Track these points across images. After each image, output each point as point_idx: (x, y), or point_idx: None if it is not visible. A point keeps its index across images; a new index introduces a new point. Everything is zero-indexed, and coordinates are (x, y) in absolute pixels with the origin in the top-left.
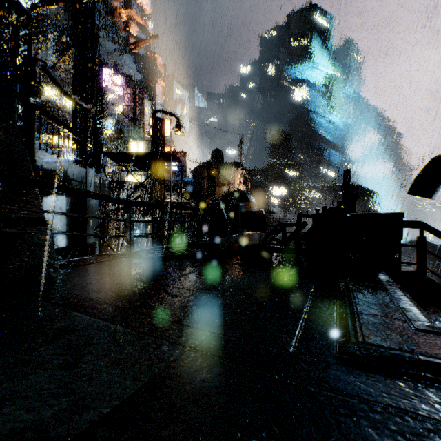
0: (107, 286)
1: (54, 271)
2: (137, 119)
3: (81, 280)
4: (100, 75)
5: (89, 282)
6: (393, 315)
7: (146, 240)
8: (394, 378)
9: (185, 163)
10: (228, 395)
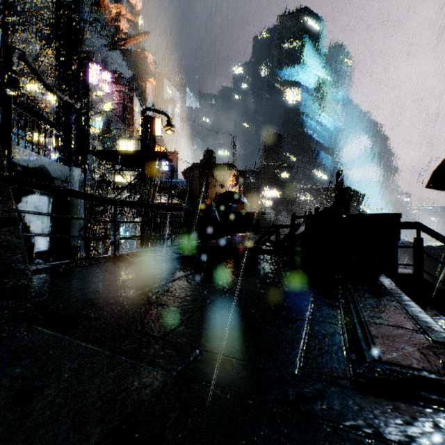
0: (84, 295)
1: (24, 278)
2: (126, 117)
3: (55, 287)
4: (86, 69)
5: (64, 290)
6: (405, 325)
7: (136, 242)
8: (423, 408)
9: (176, 164)
10: (222, 444)
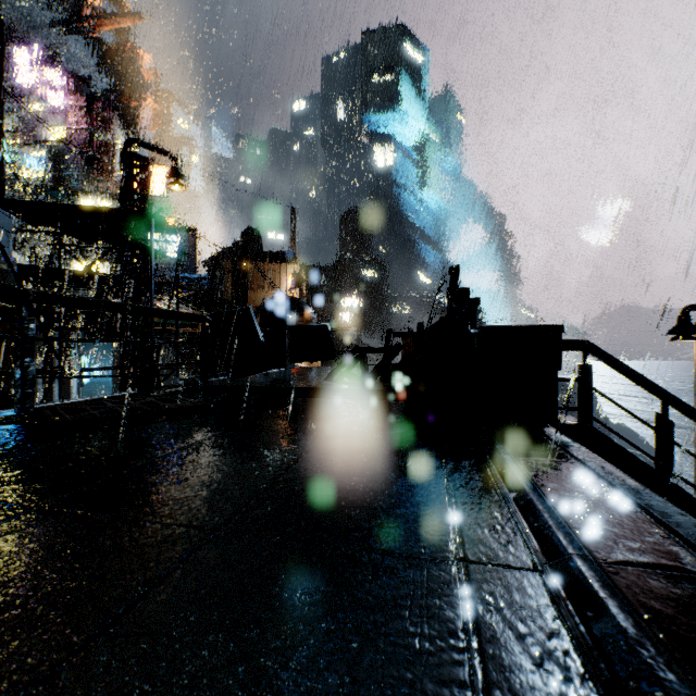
0: None
1: None
2: (95, 158)
3: None
4: None
5: None
6: (681, 560)
7: (114, 382)
8: None
9: (193, 248)
10: None
